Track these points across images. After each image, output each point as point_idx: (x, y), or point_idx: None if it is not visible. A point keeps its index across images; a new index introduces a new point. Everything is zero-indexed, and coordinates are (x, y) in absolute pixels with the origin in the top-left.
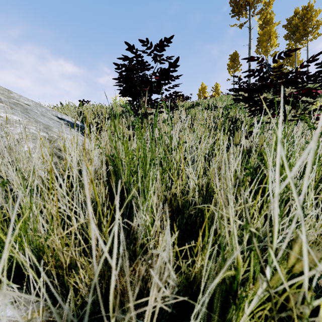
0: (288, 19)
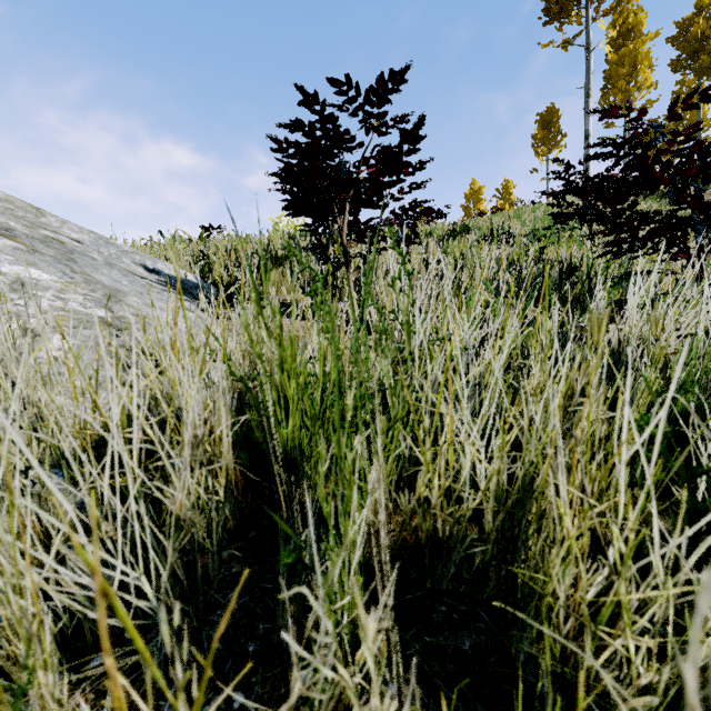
0: (679, 22)
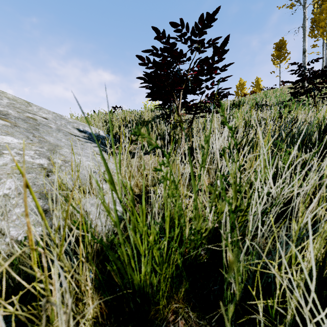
0: None
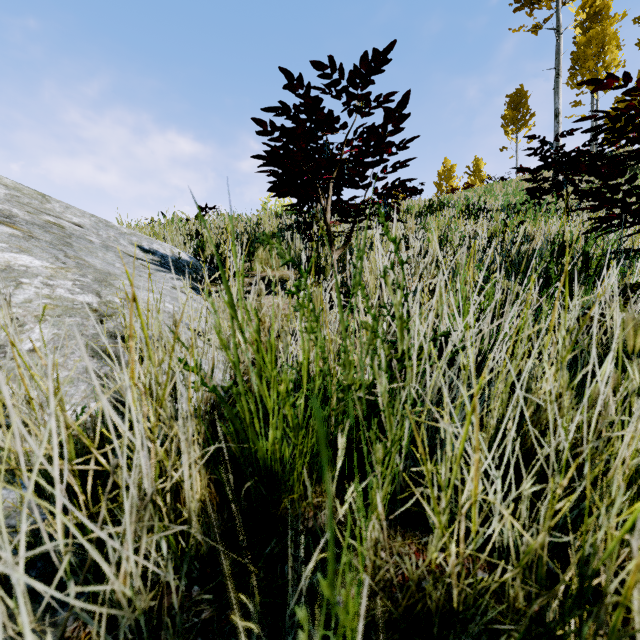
0: None
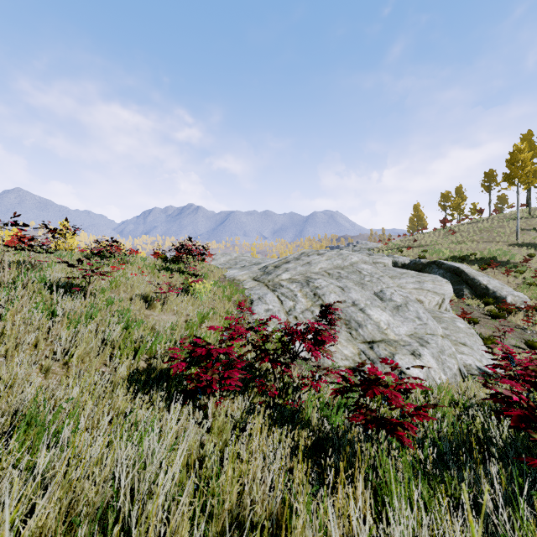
0: None
